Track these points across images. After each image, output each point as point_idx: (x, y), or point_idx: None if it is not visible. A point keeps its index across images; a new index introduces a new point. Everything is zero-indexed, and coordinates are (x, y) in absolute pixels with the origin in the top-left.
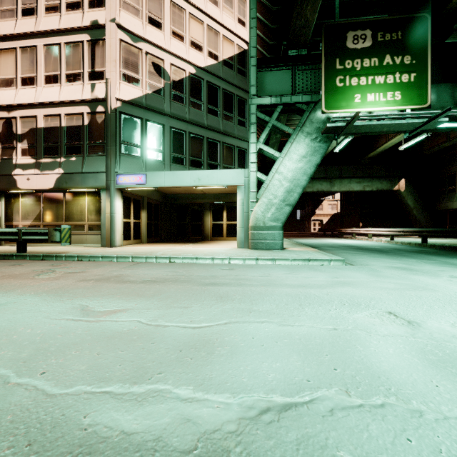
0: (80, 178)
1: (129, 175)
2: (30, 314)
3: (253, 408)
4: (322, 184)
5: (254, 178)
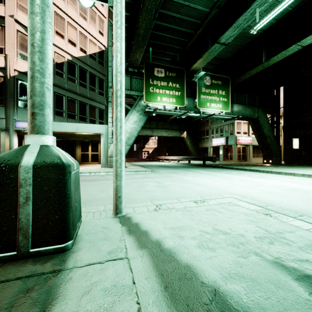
0: None
1: (26, 122)
2: None
3: None
4: (147, 131)
5: (111, 130)
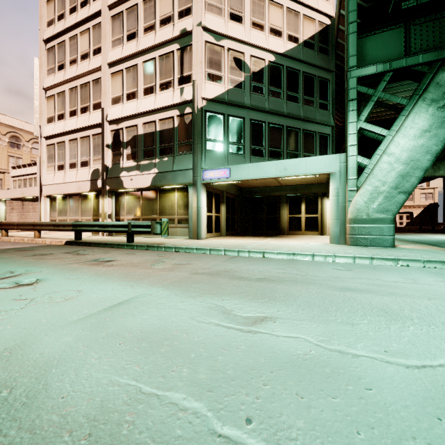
0: (171, 176)
1: (214, 170)
2: (172, 311)
3: None
4: None
5: (353, 163)
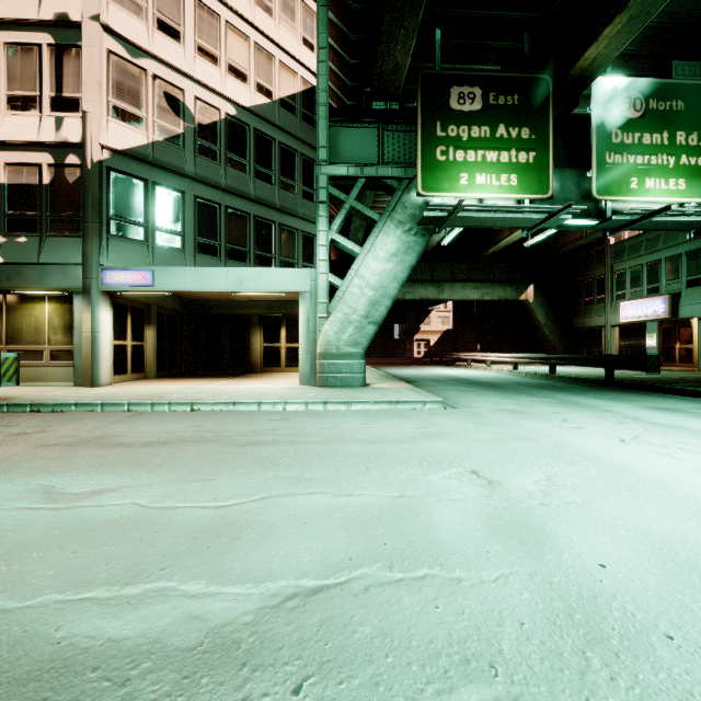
0: (35, 272)
1: (124, 270)
2: None
3: (277, 595)
4: (427, 289)
5: (324, 283)
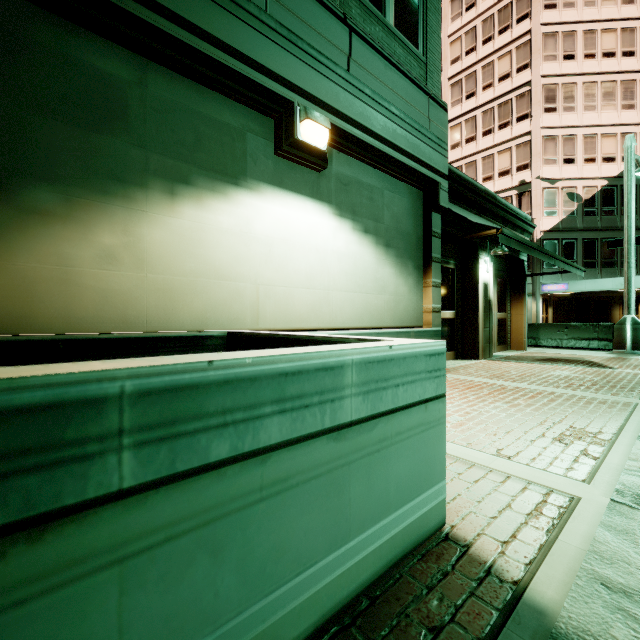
0: None
1: (552, 284)
2: None
3: None
4: None
5: None
